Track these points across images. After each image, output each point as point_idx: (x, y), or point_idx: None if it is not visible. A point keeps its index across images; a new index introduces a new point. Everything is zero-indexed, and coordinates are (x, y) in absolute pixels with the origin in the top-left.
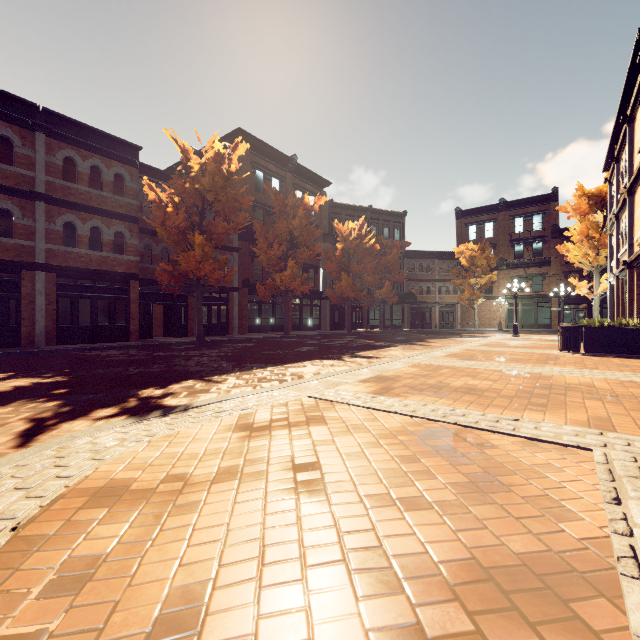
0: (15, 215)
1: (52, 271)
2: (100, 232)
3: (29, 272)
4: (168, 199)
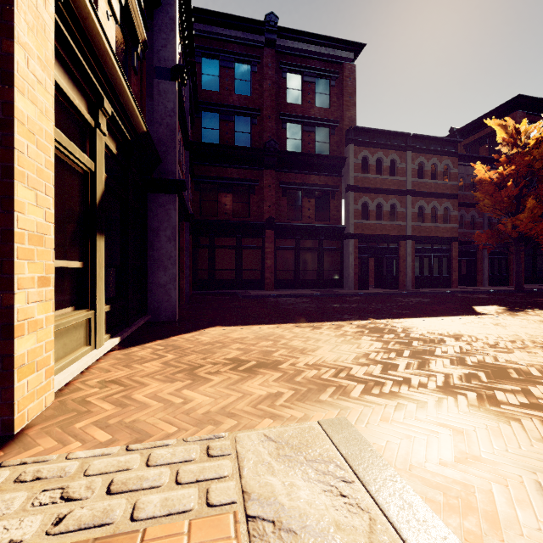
0: (397, 207)
1: (413, 240)
2: (434, 209)
3: (402, 242)
4: (494, 175)
